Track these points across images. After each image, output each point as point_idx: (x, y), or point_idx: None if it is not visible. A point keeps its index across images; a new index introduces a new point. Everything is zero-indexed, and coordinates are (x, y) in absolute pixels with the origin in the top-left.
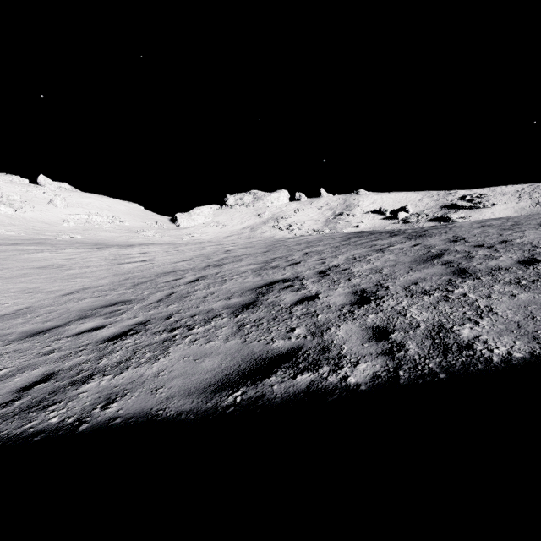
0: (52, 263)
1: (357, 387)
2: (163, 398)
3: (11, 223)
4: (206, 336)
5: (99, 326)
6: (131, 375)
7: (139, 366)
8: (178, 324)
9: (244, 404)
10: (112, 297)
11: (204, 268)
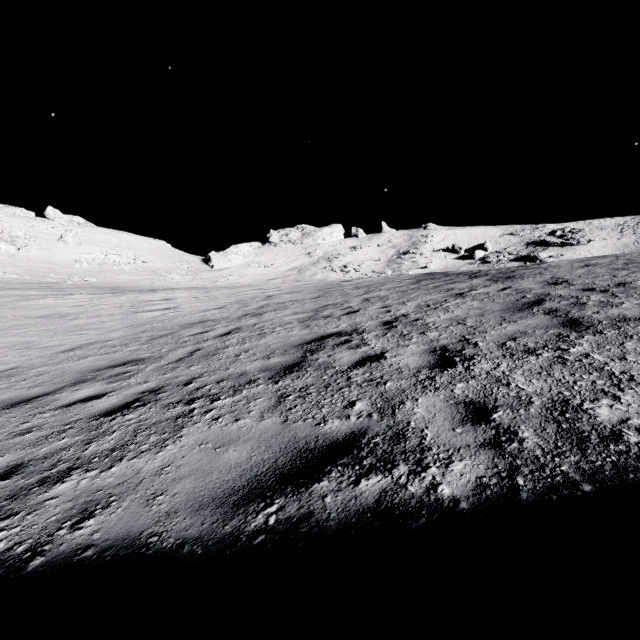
0: (55, 311)
1: (454, 504)
2: (162, 513)
3: (13, 264)
4: (234, 411)
5: (98, 394)
6: (124, 471)
7: (137, 456)
8: (199, 392)
9: (281, 529)
10: (121, 354)
11: (239, 318)
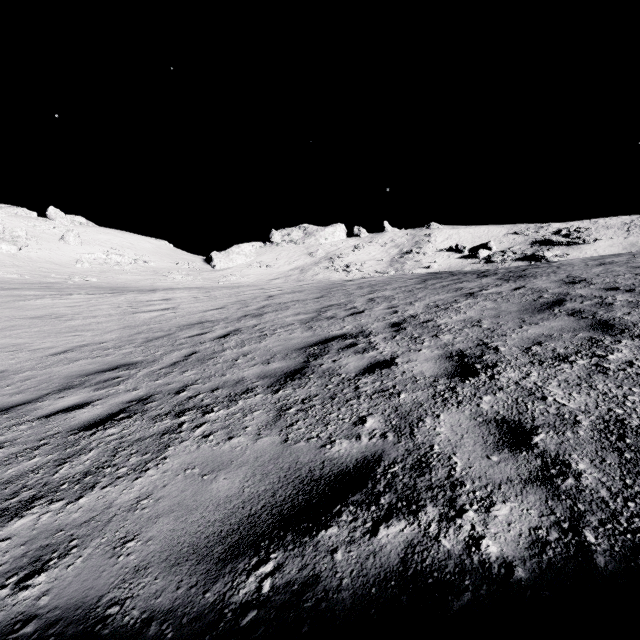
0: (51, 312)
1: (507, 571)
2: (129, 568)
3: (14, 264)
4: (228, 426)
5: (82, 403)
6: (93, 504)
7: (111, 483)
8: (191, 402)
9: (277, 602)
10: (113, 357)
11: (239, 318)
